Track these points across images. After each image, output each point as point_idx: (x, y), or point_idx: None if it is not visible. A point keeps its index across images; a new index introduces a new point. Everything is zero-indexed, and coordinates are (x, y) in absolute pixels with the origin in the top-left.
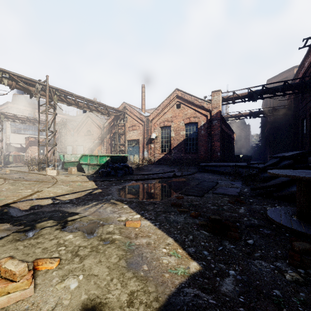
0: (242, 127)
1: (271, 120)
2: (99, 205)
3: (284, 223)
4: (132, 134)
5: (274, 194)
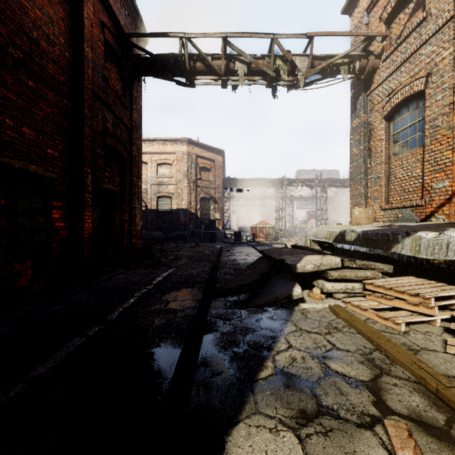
0: None
1: None
2: None
3: None
4: None
5: None
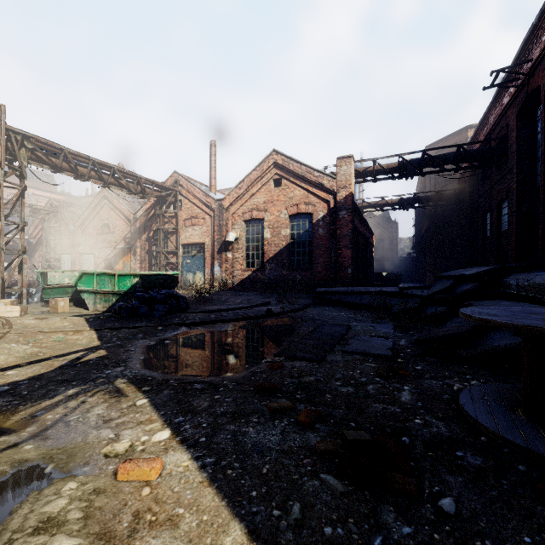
0: (386, 224)
1: (433, 214)
2: (79, 399)
3: (506, 434)
4: (192, 234)
5: (461, 353)
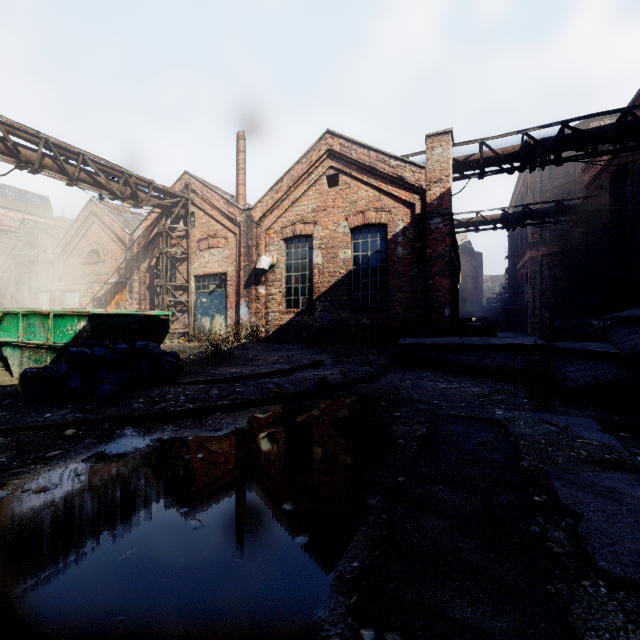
0: (468, 257)
1: (538, 240)
2: None
3: None
4: (209, 260)
5: None
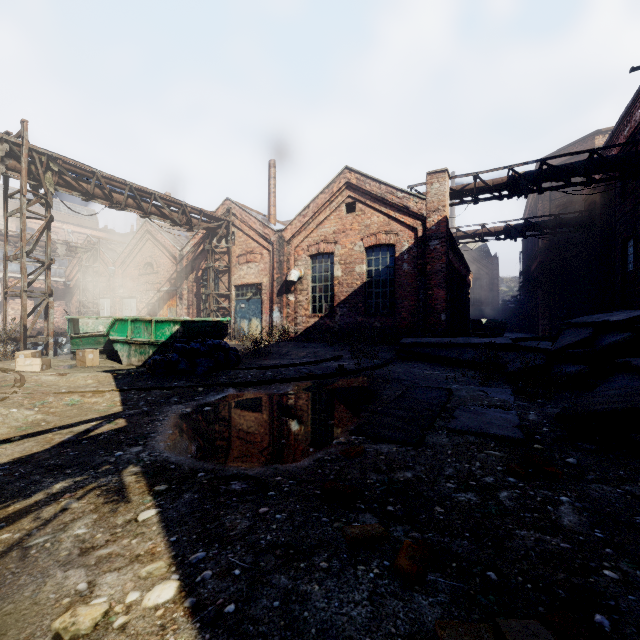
0: (484, 260)
1: (547, 246)
2: (61, 502)
3: None
4: (247, 272)
5: (637, 438)
